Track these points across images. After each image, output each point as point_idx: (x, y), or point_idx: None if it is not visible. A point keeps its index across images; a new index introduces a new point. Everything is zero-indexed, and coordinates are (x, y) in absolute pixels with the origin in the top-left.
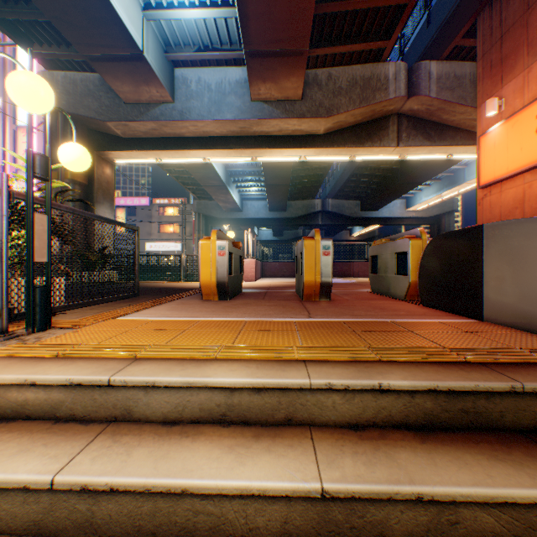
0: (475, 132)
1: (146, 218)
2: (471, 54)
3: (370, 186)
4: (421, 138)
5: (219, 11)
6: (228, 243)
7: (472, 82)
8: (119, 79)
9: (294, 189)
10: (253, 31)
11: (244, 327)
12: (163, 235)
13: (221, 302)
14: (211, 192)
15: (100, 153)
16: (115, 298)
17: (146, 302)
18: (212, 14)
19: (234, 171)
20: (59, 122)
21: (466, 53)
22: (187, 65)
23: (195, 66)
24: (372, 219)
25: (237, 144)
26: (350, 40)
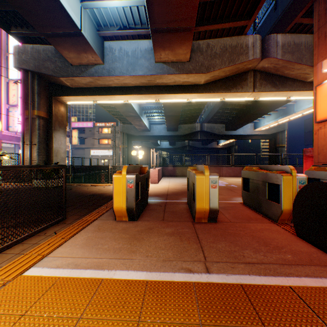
0: (306, 82)
1: (91, 135)
2: (306, 28)
3: (231, 115)
4: (270, 86)
5: (133, 1)
6: (136, 177)
7: (306, 48)
8: (66, 49)
9: (183, 117)
10: (156, 14)
11: (143, 309)
12: (101, 145)
13: (129, 226)
14: (130, 120)
15: (56, 97)
16: (41, 229)
17: (69, 227)
18: (128, 3)
19: (145, 107)
20: (29, 77)
21: (302, 28)
22: (112, 39)
23: (117, 40)
24: (232, 136)
25: (146, 91)
26: (222, 20)
